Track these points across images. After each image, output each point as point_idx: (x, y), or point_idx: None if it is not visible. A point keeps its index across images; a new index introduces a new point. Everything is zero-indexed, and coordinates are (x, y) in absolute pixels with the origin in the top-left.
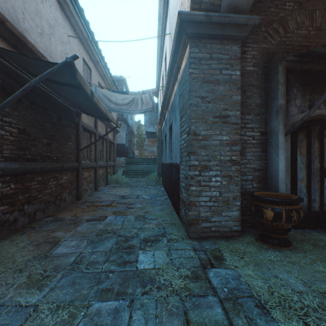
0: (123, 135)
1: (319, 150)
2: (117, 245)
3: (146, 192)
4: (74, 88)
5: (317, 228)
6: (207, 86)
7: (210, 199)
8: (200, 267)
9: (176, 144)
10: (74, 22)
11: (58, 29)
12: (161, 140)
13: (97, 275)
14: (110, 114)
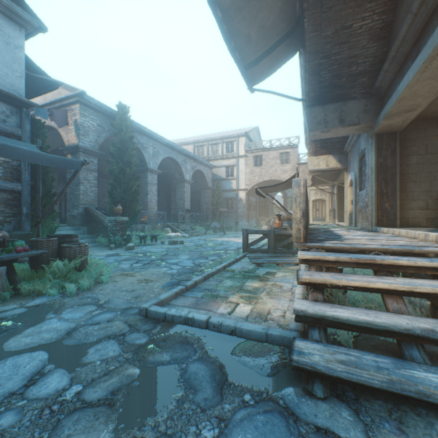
0: None
1: None
2: None
3: None
4: None
5: None
6: None
7: None
8: None
9: None
10: None
11: None
12: None
13: None
14: None
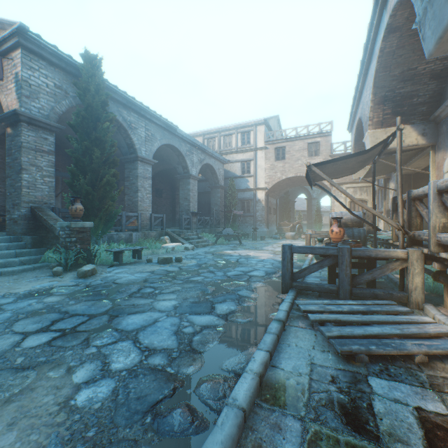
0: None
1: None
2: None
3: None
4: None
5: None
6: None
7: None
8: None
9: None
10: None
11: None
12: None
13: None
14: None
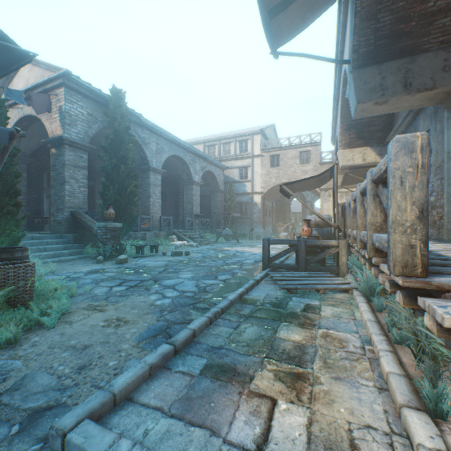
0: None
1: None
2: None
3: None
4: None
5: None
6: None
7: None
8: None
9: None
10: None
11: None
12: None
13: None
14: None
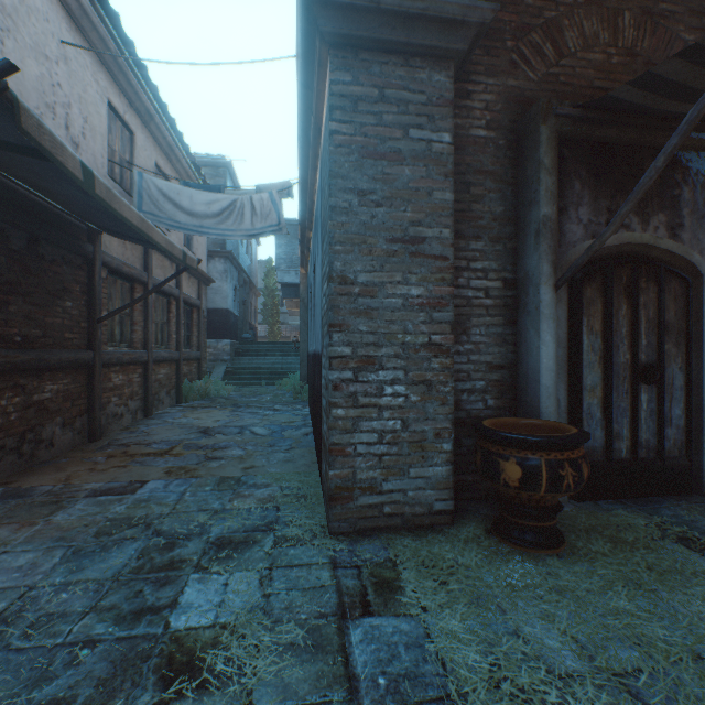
0: (226, 289)
1: (630, 323)
2: (140, 560)
3: (266, 418)
4: (40, 159)
5: (624, 497)
6: (374, 167)
7: (380, 438)
8: (334, 616)
9: (318, 308)
10: (79, 11)
11: (28, 20)
12: (307, 301)
13: (43, 658)
14: (161, 235)
